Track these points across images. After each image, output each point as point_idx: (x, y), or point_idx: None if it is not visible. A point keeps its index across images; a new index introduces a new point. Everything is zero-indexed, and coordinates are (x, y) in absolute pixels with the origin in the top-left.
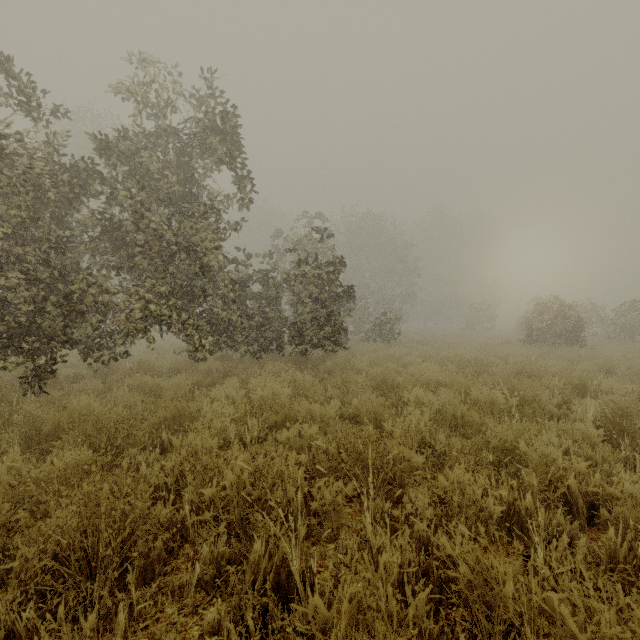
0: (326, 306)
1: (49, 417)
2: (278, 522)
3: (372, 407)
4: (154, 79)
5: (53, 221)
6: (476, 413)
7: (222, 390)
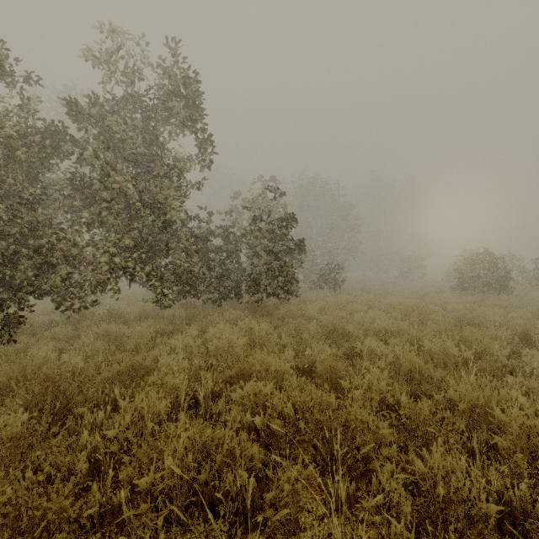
0: (279, 258)
1: (1, 372)
2: (224, 534)
3: (328, 362)
4: (119, 46)
5: (29, 181)
6: (435, 369)
7: (181, 339)
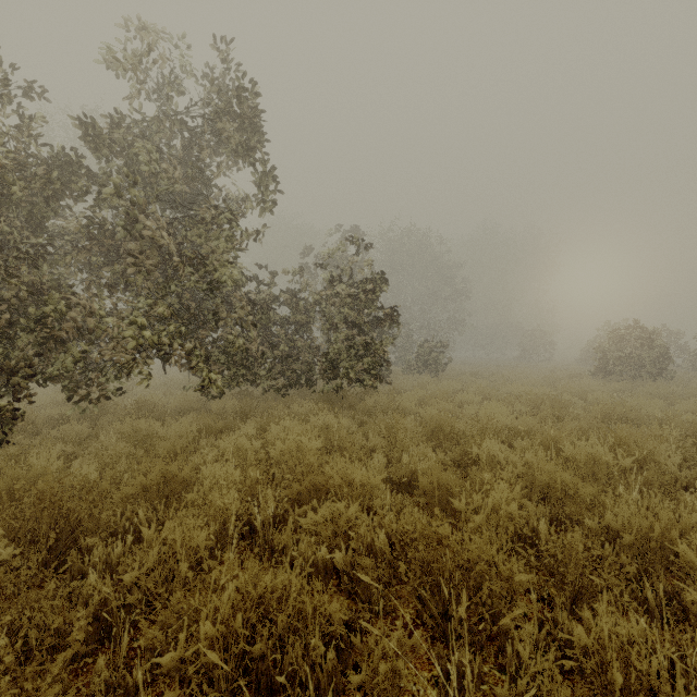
0: (365, 333)
1: None
2: None
3: (434, 474)
4: (150, 47)
5: (31, 228)
6: (585, 484)
7: (232, 441)
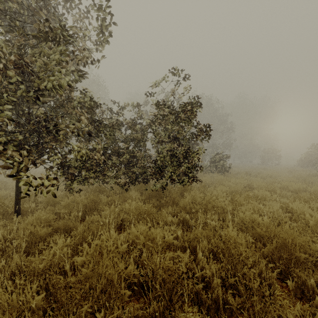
0: (183, 146)
1: None
2: None
3: None
4: None
5: None
6: None
7: None
